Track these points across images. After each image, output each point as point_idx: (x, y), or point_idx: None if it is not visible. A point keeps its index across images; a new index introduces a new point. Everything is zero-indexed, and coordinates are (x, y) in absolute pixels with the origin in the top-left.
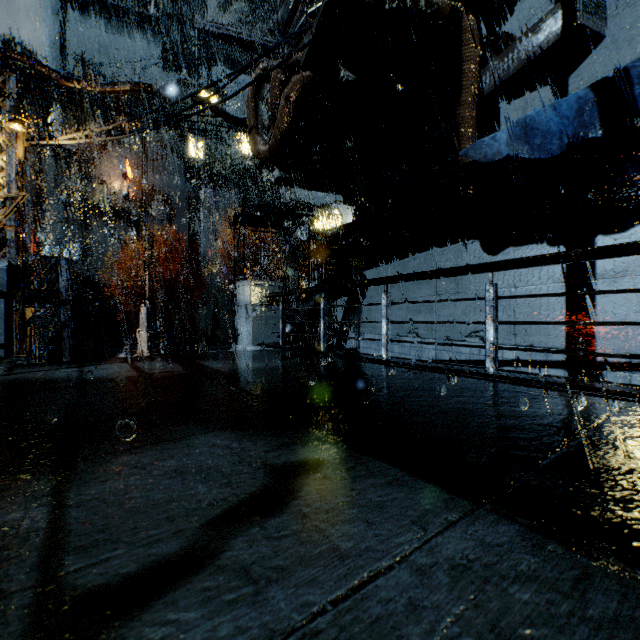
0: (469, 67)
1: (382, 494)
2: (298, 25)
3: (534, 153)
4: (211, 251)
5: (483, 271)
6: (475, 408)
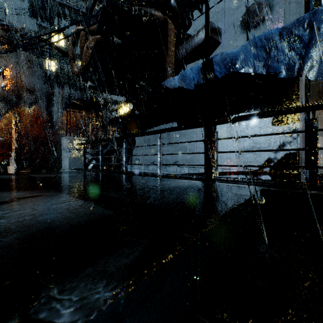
0: (171, 46)
1: (51, 200)
2: (96, 11)
3: (187, 87)
4: (60, 122)
5: (157, 133)
6: (132, 183)
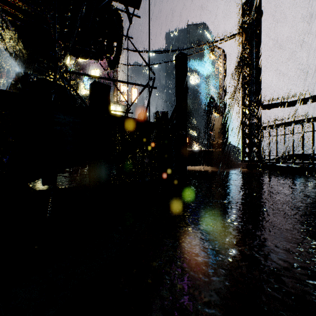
0: None
1: None
2: None
3: None
4: None
5: None
6: None
